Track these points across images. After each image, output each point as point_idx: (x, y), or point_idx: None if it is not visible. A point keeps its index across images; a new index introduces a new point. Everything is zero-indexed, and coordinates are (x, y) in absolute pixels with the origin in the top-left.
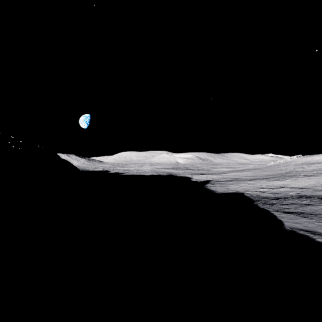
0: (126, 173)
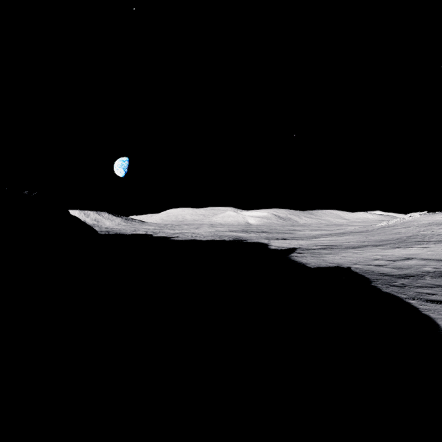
0: (176, 237)
